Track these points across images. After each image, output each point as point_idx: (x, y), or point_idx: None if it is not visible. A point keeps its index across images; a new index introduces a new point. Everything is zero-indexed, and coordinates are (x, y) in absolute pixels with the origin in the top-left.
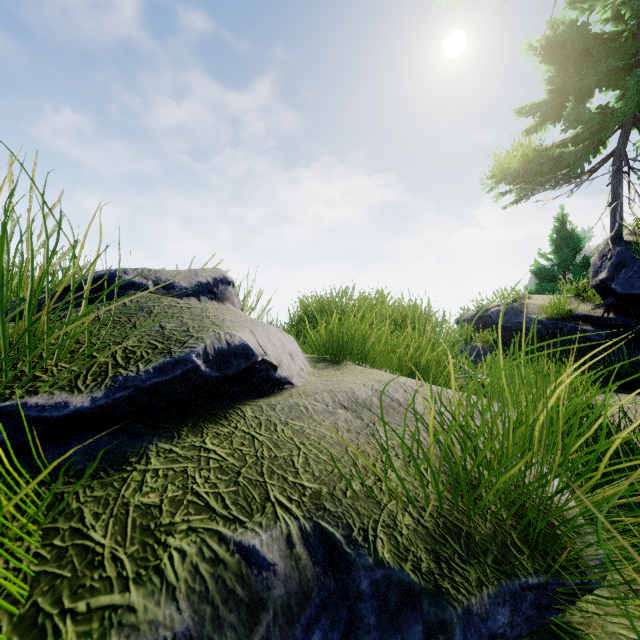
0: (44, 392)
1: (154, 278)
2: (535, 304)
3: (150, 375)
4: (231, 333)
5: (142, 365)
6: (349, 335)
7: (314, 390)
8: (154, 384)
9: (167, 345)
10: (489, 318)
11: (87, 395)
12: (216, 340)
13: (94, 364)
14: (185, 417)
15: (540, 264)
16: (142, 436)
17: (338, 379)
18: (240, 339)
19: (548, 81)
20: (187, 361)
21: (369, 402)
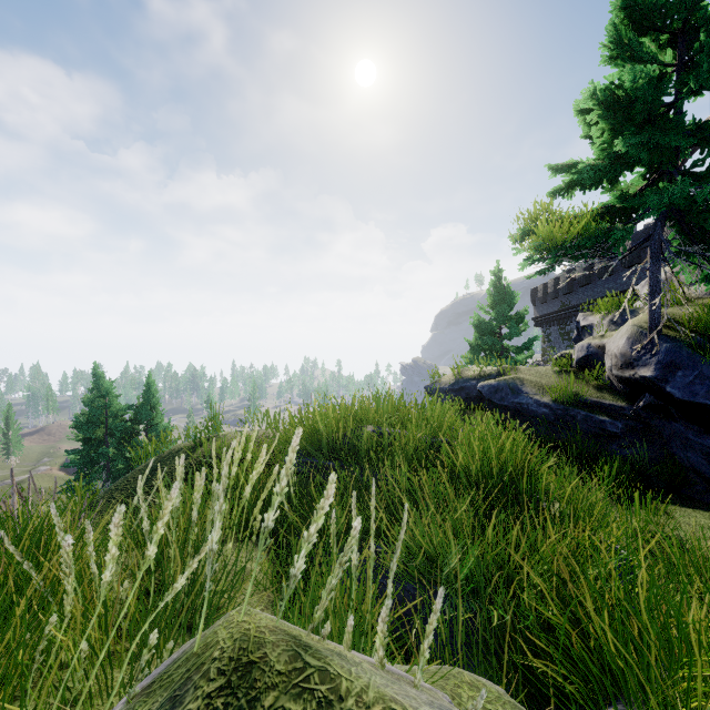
0: None
1: None
2: (532, 381)
3: None
4: None
5: None
6: None
7: None
8: None
9: None
10: (473, 390)
11: None
12: None
13: None
14: None
15: (480, 317)
16: None
17: None
18: None
19: (623, 143)
20: None
21: None
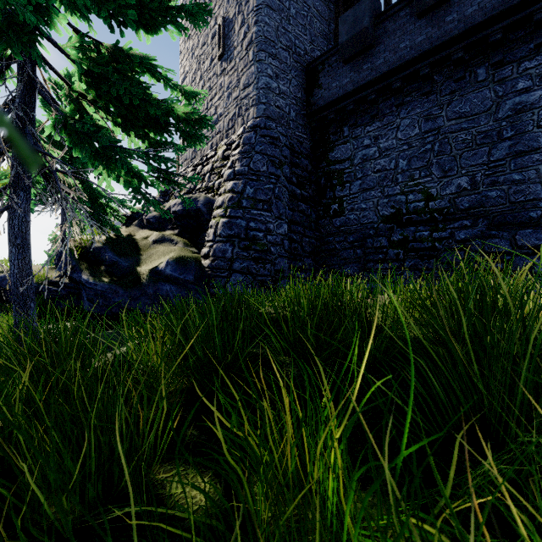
0: None
1: None
2: None
3: None
4: None
5: None
6: None
7: None
8: None
9: None
10: None
11: None
12: None
13: None
14: None
15: (57, 235)
16: None
17: None
18: None
19: None
20: None
21: None
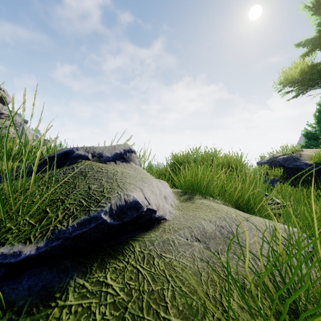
0: (8, 244)
1: (92, 152)
2: (307, 154)
3: (74, 228)
4: (127, 194)
5: (71, 220)
6: (199, 179)
7: (179, 226)
8: (77, 234)
9: (89, 203)
10: (277, 162)
11: (34, 245)
12: (118, 199)
13: (44, 218)
14: (97, 253)
15: (308, 130)
16: (67, 271)
17: (193, 214)
18: (133, 197)
19: (318, 25)
20: (98, 218)
21: (214, 235)
